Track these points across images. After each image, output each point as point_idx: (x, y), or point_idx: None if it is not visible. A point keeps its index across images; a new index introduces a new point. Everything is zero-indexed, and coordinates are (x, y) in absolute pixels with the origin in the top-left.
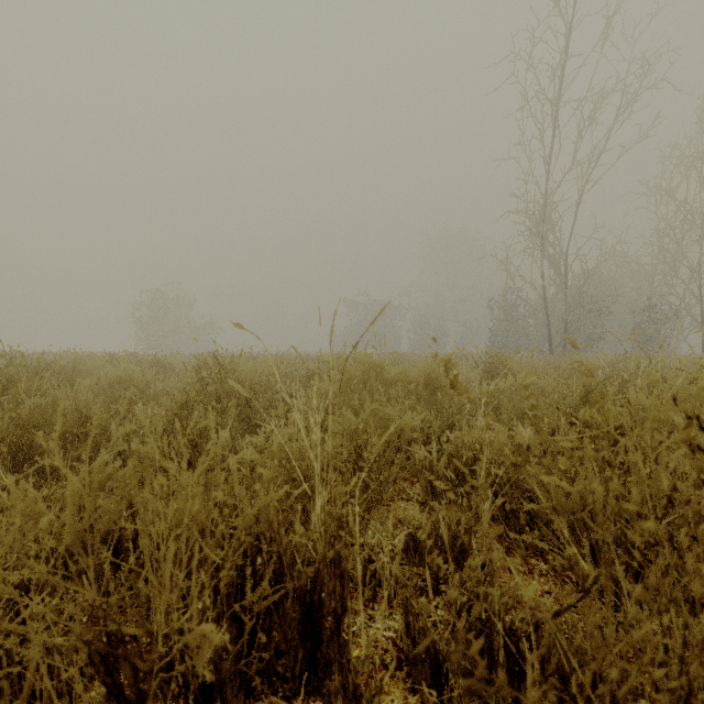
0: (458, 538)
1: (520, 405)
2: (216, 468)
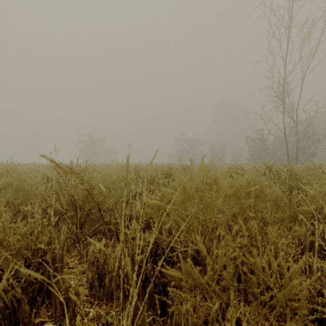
0: None
1: None
2: None
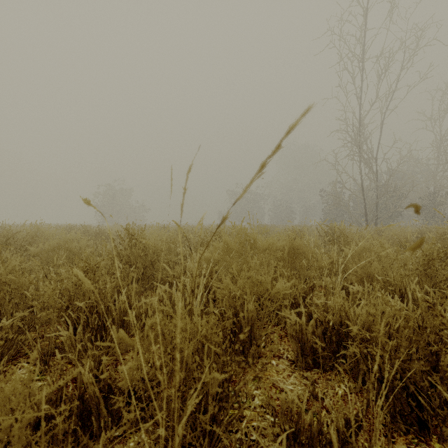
0: (348, 443)
1: (368, 269)
2: (90, 346)
